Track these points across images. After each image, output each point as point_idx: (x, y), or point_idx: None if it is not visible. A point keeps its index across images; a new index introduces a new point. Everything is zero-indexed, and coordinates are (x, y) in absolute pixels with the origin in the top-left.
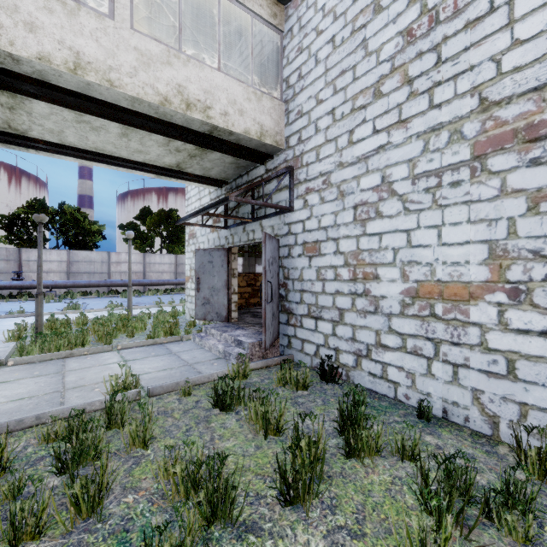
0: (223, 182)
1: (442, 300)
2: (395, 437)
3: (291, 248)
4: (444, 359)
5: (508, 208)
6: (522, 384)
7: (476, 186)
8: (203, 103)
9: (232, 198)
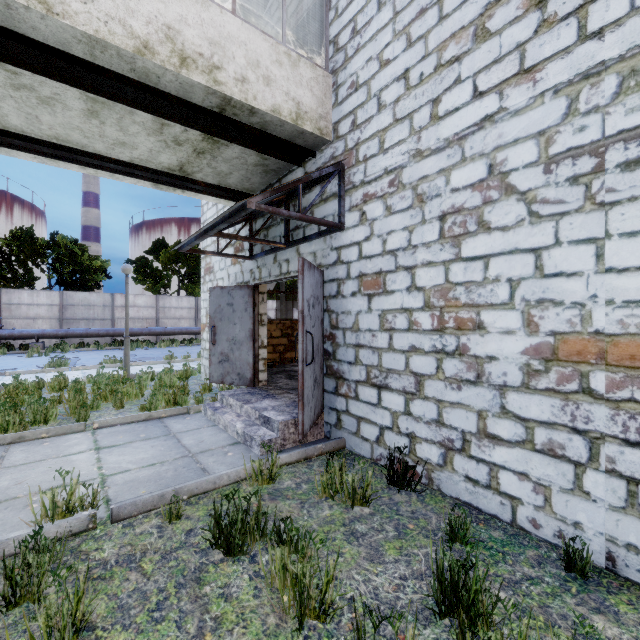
0: (247, 195)
1: (604, 366)
2: None
3: (342, 283)
4: (610, 468)
5: None
6: None
7: None
8: (208, 60)
9: (251, 205)
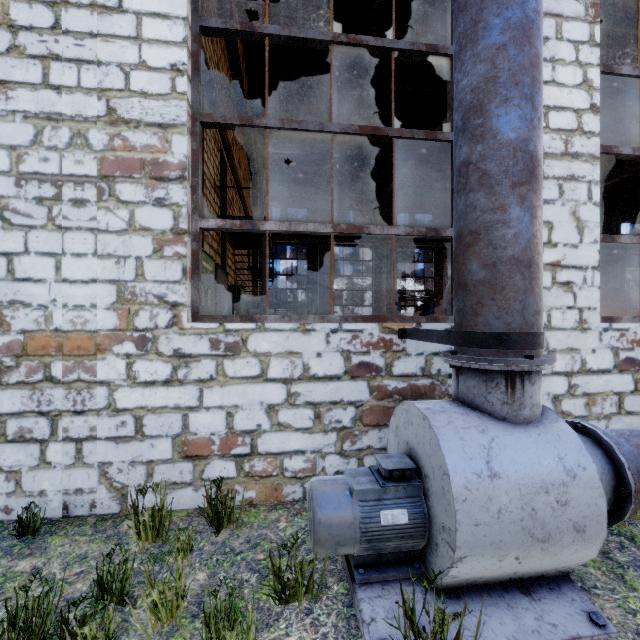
0: None
1: (62, 356)
2: None
3: None
4: (65, 436)
5: (137, 247)
6: (150, 440)
7: (104, 213)
8: None
9: None
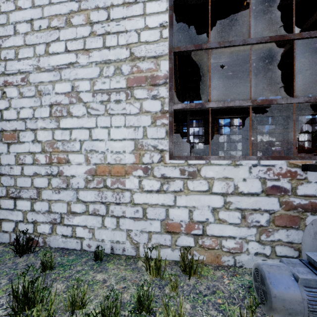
0: None
1: (110, 176)
2: (68, 295)
3: None
4: (112, 214)
5: (143, 121)
6: (149, 221)
7: (128, 105)
8: None
9: None
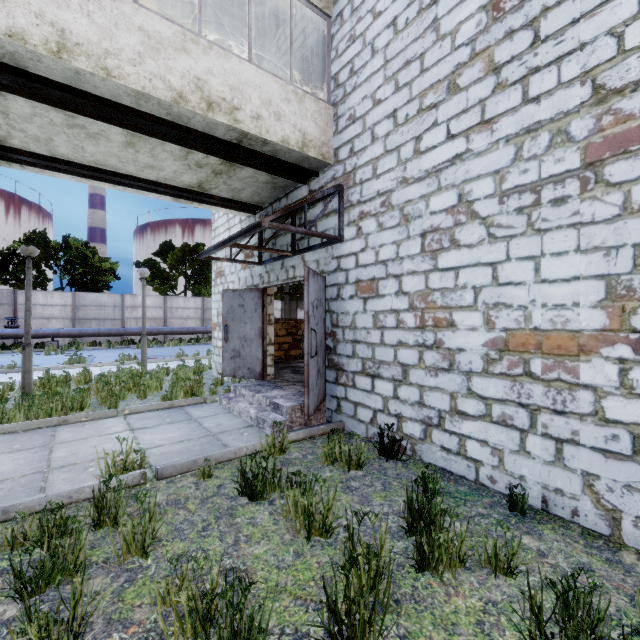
0: (257, 207)
1: (540, 354)
2: (484, 541)
3: (341, 287)
4: (544, 432)
5: (635, 232)
6: None
7: (588, 203)
8: (230, 103)
9: (265, 224)
